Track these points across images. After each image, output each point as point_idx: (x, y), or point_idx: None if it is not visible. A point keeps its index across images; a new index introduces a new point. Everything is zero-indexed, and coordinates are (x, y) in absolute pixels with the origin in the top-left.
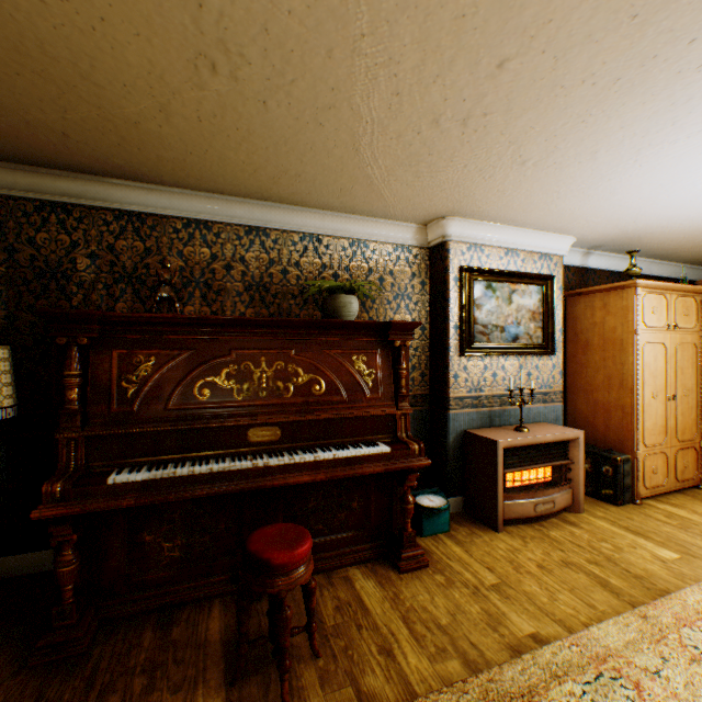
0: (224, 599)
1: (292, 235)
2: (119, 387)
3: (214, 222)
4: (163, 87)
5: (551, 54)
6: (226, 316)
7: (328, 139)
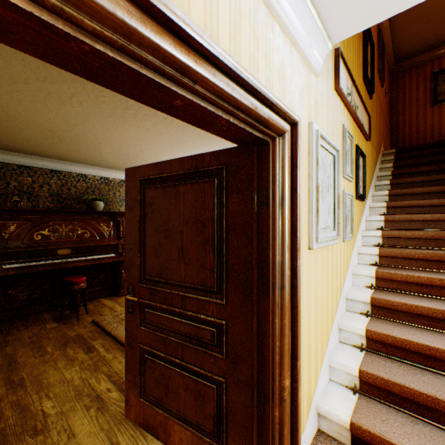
0: (48, 311)
1: (73, 174)
2: (1, 235)
3: (34, 167)
4: (32, 138)
5: (153, 152)
6: (49, 209)
7: (92, 153)
